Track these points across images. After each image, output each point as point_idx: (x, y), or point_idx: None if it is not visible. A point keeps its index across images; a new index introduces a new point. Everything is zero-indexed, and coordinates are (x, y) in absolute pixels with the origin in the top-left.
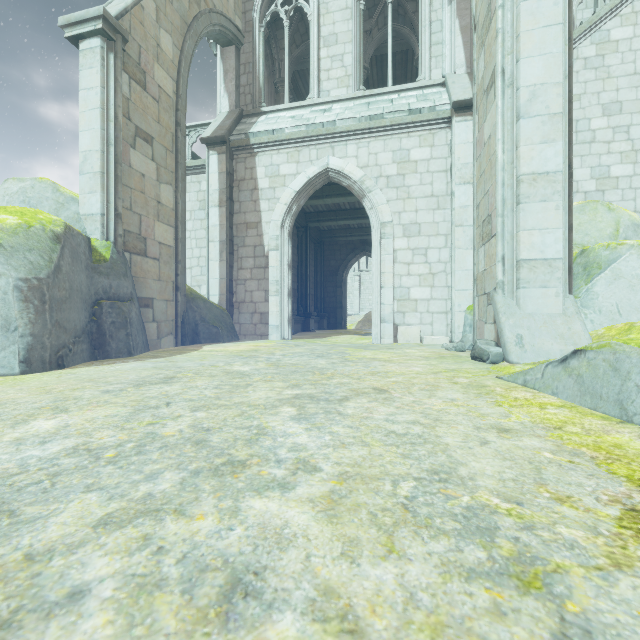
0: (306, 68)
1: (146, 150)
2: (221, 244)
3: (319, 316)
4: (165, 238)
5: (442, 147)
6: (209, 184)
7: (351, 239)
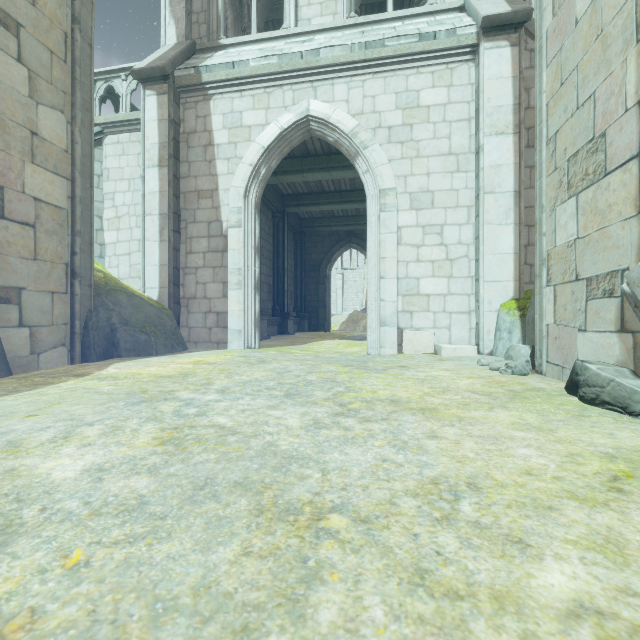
0: (282, 18)
1: (3, 40)
2: (162, 218)
3: (299, 316)
4: (49, 193)
5: (463, 87)
6: (145, 136)
7: (335, 229)
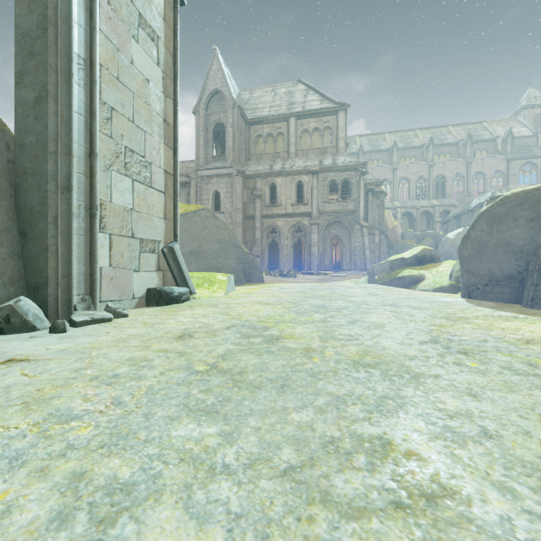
0: None
1: None
2: None
3: None
4: None
5: None
6: None
7: None
